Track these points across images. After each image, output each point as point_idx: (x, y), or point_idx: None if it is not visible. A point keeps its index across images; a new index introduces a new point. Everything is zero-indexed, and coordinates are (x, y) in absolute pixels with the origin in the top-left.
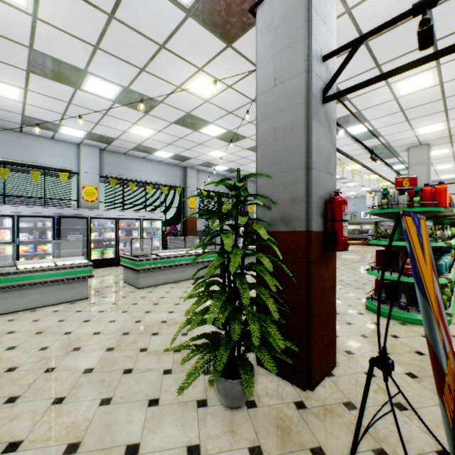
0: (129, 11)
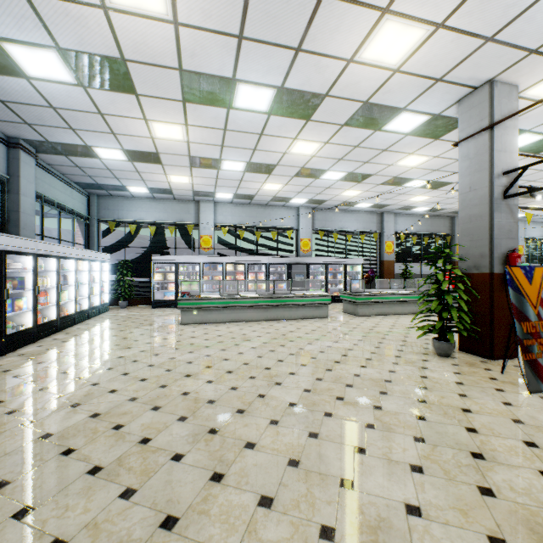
0: (368, 143)
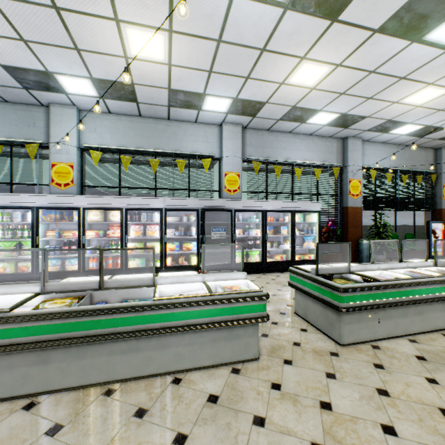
0: None
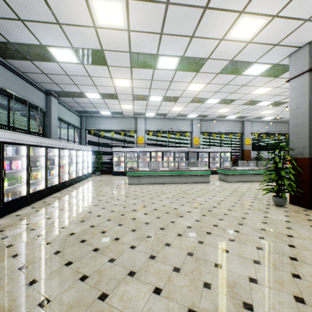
0: (233, 82)
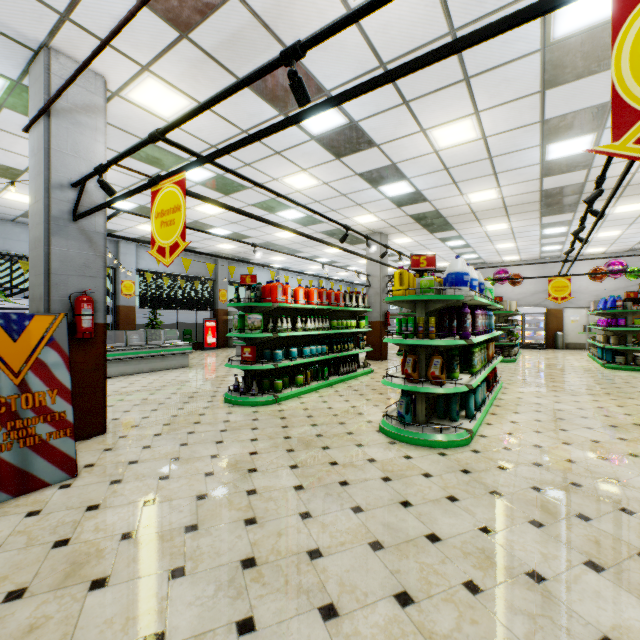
0: None
